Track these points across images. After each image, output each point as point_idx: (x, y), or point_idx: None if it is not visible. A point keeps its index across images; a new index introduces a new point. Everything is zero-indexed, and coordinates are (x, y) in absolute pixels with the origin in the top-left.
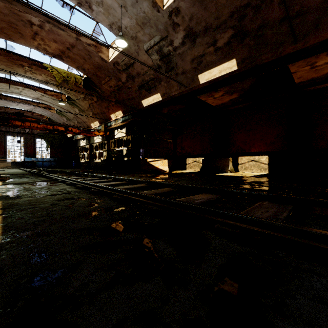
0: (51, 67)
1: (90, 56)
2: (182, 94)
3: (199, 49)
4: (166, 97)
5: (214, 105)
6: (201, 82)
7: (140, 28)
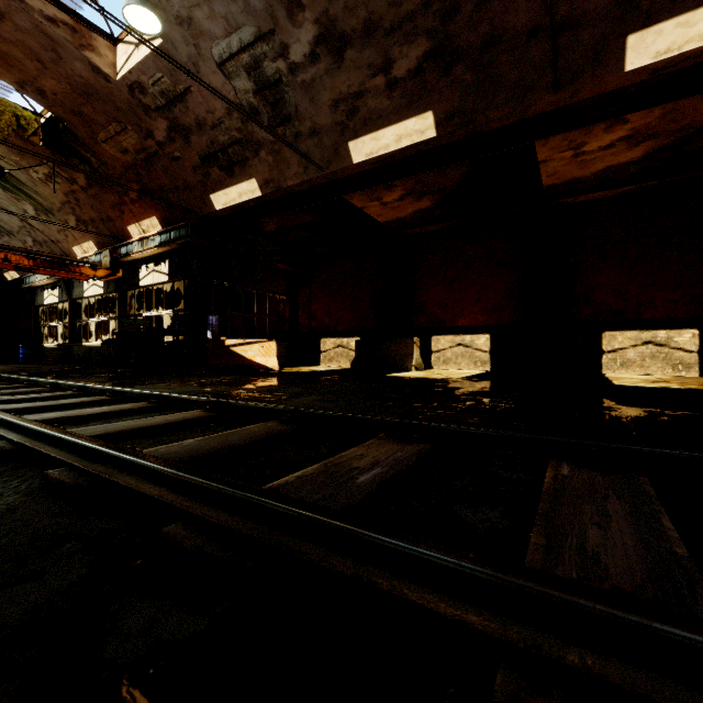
0: None
1: (57, 55)
2: (311, 186)
3: (352, 78)
4: (273, 190)
5: (383, 222)
6: (355, 159)
7: None
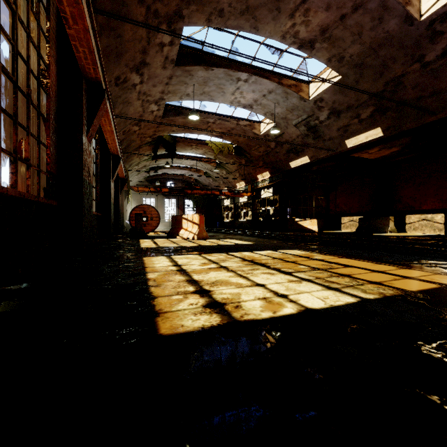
0: (211, 143)
1: (245, 133)
2: (331, 156)
3: (344, 121)
4: (314, 159)
5: (373, 158)
6: (348, 146)
7: (289, 112)
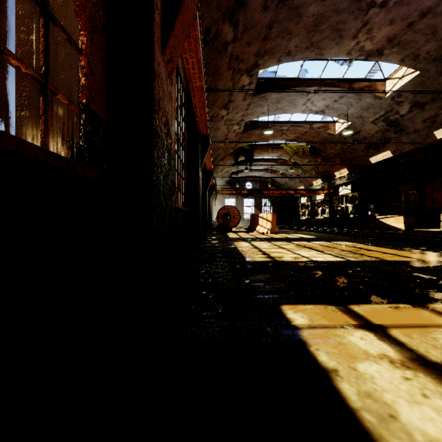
0: (286, 146)
1: (319, 134)
2: (418, 148)
3: (430, 112)
4: (398, 153)
5: None
6: (438, 137)
7: (364, 111)
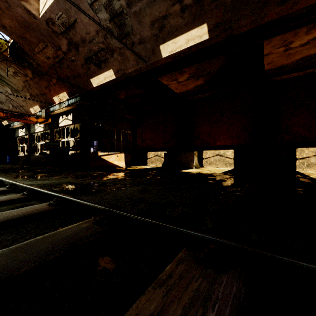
0: None
1: (8, 4)
2: (141, 72)
3: (161, 7)
4: (121, 75)
5: (178, 93)
6: (163, 55)
7: None
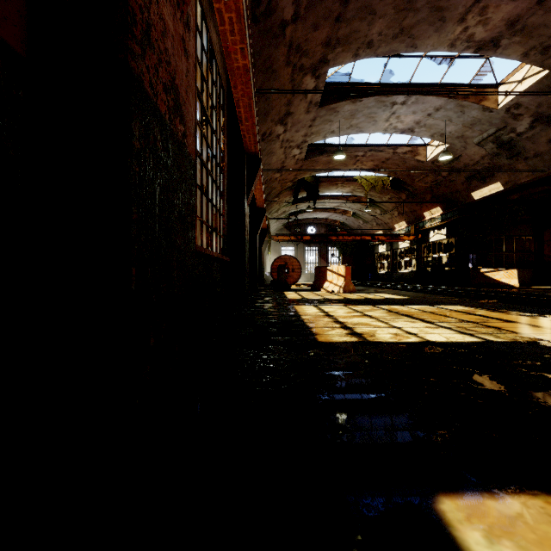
0: (360, 178)
1: (404, 162)
2: (539, 178)
3: None
4: (511, 186)
5: None
6: None
7: (468, 129)
